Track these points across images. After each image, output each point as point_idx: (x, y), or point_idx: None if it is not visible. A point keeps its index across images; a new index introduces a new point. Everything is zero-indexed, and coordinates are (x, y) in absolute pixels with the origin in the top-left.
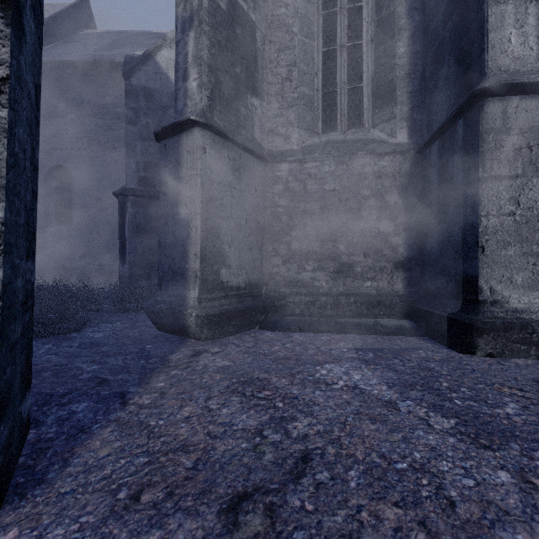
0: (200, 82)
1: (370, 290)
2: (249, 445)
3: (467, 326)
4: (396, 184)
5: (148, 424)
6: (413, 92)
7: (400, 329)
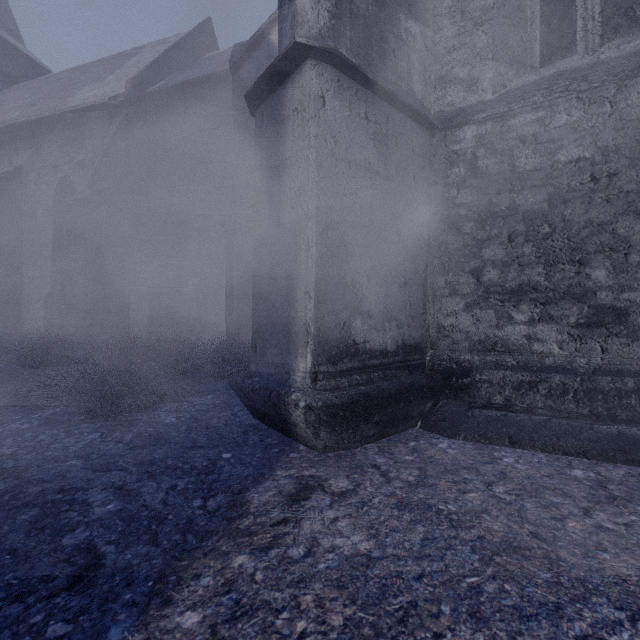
0: None
1: None
2: None
3: None
4: None
5: None
6: None
7: None
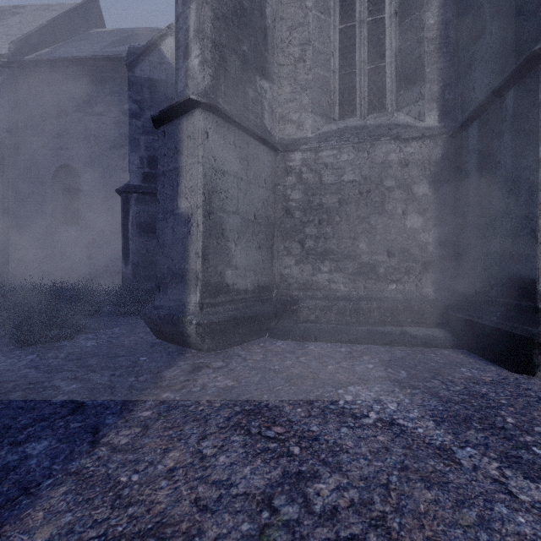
0: (202, 58)
1: (395, 293)
2: (253, 528)
3: (525, 340)
4: (425, 173)
5: (117, 481)
6: (444, 68)
7: (432, 340)
